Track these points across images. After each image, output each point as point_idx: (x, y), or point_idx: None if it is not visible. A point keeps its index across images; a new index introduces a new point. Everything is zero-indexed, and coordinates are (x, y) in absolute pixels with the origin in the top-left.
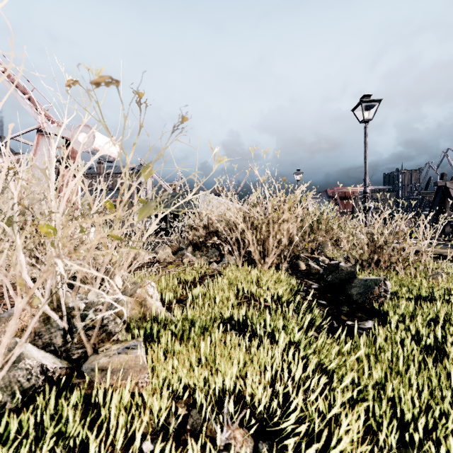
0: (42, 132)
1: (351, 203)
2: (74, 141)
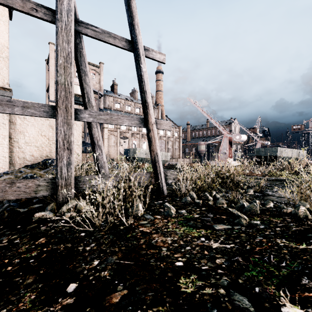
0: (225, 136)
1: None
2: (235, 138)
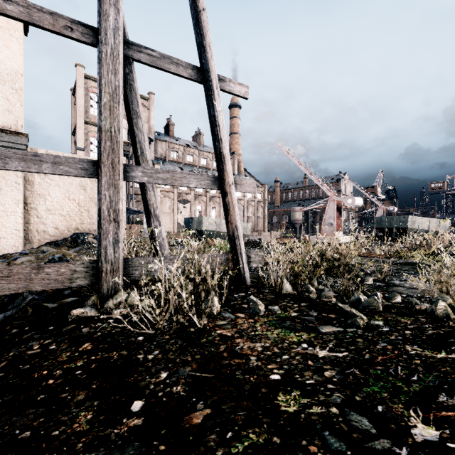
0: (331, 199)
1: None
2: (345, 202)
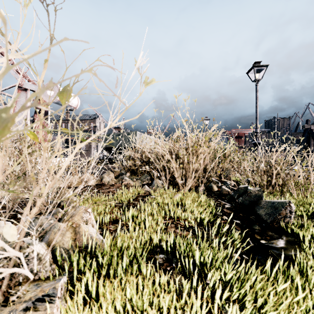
0: (21, 87)
1: (243, 140)
2: (44, 94)
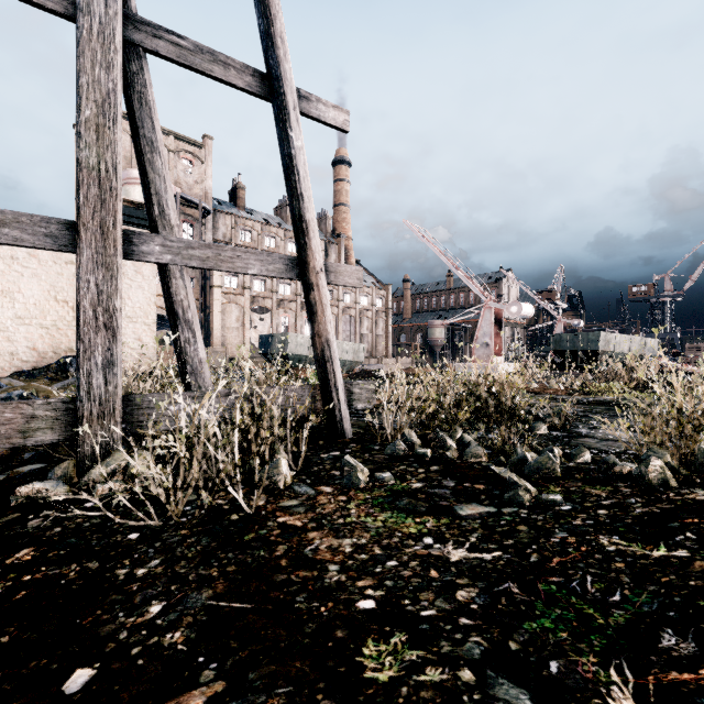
0: (487, 306)
1: None
2: (508, 311)
